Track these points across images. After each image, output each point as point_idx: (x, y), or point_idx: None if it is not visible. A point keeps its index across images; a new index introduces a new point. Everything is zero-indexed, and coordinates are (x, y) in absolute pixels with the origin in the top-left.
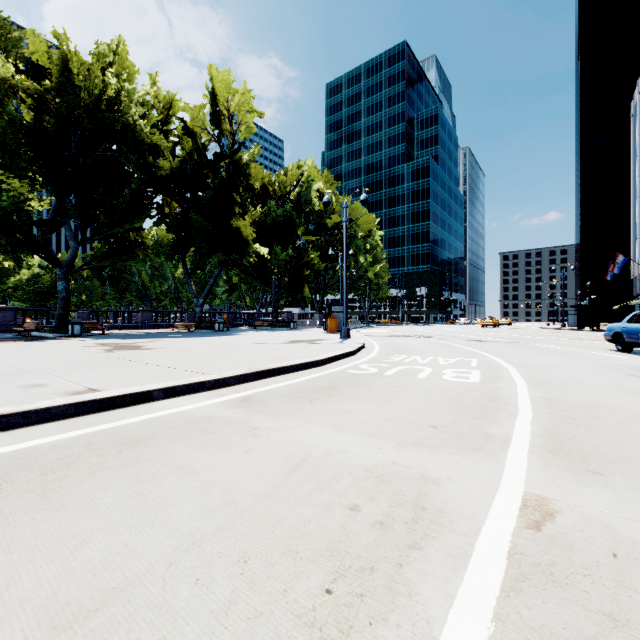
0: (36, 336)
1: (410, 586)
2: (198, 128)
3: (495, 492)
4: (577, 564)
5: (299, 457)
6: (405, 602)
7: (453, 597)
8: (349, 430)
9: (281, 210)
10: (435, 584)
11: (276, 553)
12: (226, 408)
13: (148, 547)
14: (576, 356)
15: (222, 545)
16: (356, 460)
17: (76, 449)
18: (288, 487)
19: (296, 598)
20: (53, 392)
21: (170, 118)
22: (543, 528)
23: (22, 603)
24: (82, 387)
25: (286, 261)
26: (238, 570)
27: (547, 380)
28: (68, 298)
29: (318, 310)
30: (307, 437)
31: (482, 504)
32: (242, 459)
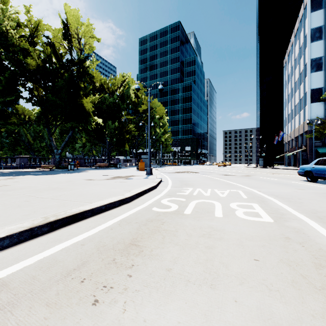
0: None
1: None
2: (57, 43)
3: None
4: None
5: None
6: None
7: None
8: None
9: (112, 99)
10: None
11: None
12: None
13: None
14: (293, 186)
15: None
16: None
17: None
18: None
19: None
20: None
21: (36, 33)
22: None
23: None
24: None
25: (115, 129)
26: None
27: (320, 214)
28: None
29: (134, 157)
30: None
31: None
32: None
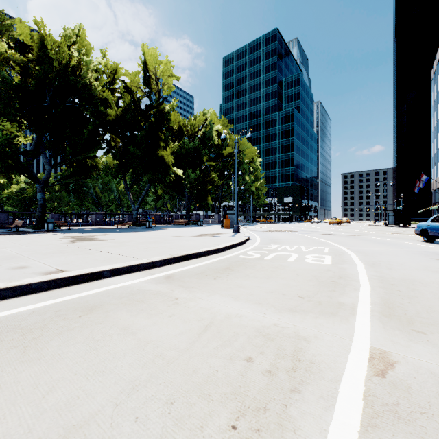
0: (22, 231)
1: (294, 422)
2: (134, 87)
3: (349, 347)
4: (414, 404)
5: (208, 320)
6: (291, 436)
7: (326, 431)
8: (242, 300)
9: (192, 144)
10: (312, 421)
11: (194, 396)
12: (155, 283)
13: (100, 392)
14: (396, 245)
15: (154, 390)
16: (248, 323)
17: (48, 315)
18: (201, 344)
19: (210, 433)
20: (33, 272)
21: (115, 80)
22: (387, 375)
23: (5, 438)
24: (53, 268)
25: (195, 179)
26: (166, 410)
27: (378, 262)
28: (44, 205)
29: (217, 213)
30: (213, 305)
31: (341, 356)
32: (167, 322)
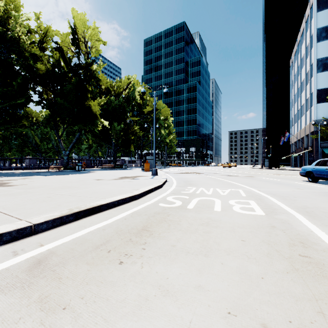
0: None
1: None
2: (65, 48)
3: None
4: None
5: None
6: None
7: None
8: None
9: (117, 101)
10: None
11: None
12: None
13: None
14: (293, 186)
15: None
16: None
17: None
18: None
19: None
20: None
21: (46, 39)
22: None
23: None
24: None
25: (120, 130)
26: None
27: (309, 209)
28: None
29: (139, 158)
30: None
31: None
32: None
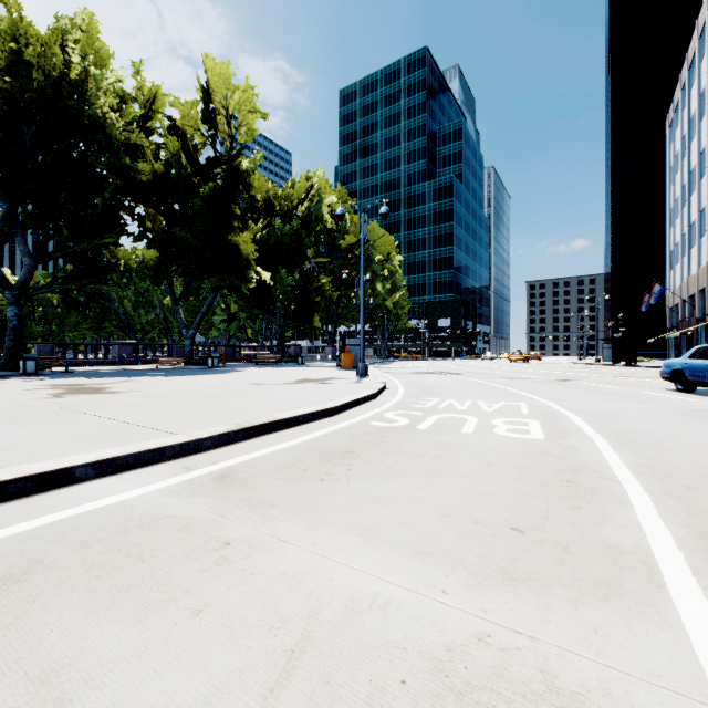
0: None
1: None
2: (188, 127)
3: None
4: None
5: (297, 627)
6: None
7: None
8: (385, 543)
9: (287, 227)
10: None
11: None
12: (188, 496)
13: None
14: (637, 398)
15: None
16: (408, 632)
17: None
18: None
19: None
20: None
21: (153, 113)
22: None
23: None
24: None
25: (293, 286)
26: None
27: (628, 434)
28: (20, 327)
29: (330, 343)
30: (314, 564)
31: None
32: (182, 640)
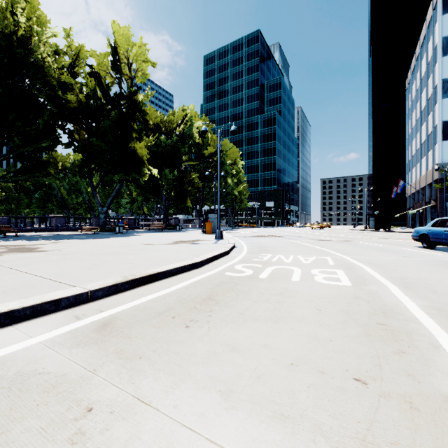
0: None
1: None
2: (102, 72)
3: None
4: None
5: None
6: None
7: None
8: (243, 403)
9: (170, 141)
10: None
11: None
12: (68, 347)
13: None
14: (400, 253)
15: None
16: None
17: None
18: None
19: None
20: None
21: (78, 62)
22: None
23: None
24: None
25: (173, 180)
26: None
27: (408, 280)
28: None
29: (198, 217)
30: (173, 438)
31: None
32: None
